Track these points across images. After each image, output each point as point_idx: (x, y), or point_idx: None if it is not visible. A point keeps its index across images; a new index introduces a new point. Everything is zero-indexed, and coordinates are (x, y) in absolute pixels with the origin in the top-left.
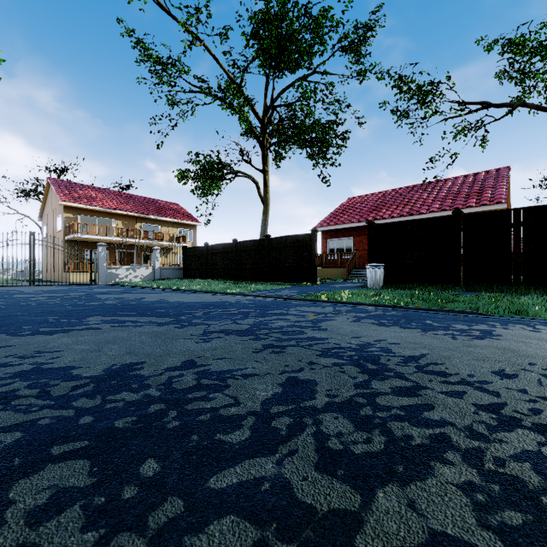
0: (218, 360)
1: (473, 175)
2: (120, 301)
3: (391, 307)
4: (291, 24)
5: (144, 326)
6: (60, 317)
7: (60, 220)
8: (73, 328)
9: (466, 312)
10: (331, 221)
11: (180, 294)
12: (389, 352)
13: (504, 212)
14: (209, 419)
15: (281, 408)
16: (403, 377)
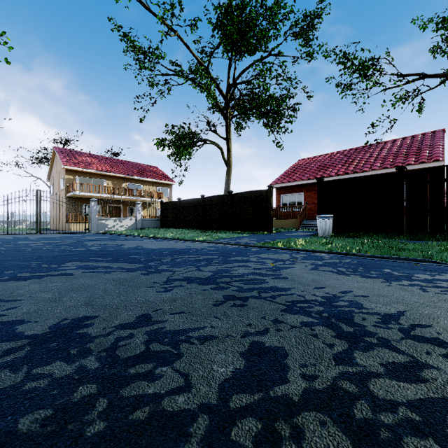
0: (175, 315)
1: (411, 137)
2: (102, 247)
3: (343, 254)
4: (250, 12)
5: (113, 272)
6: (43, 262)
7: (63, 181)
8: (48, 274)
9: (419, 260)
10: (284, 179)
11: (155, 241)
12: (360, 308)
13: (446, 167)
14: (146, 418)
15: (244, 400)
16: (391, 346)
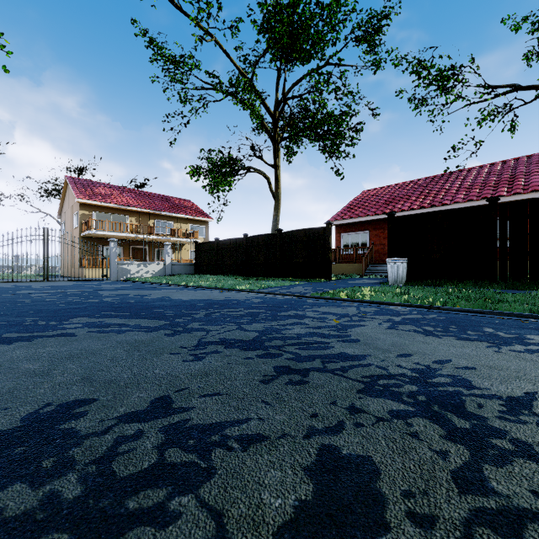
0: (206, 397)
1: (501, 163)
2: (120, 298)
3: (425, 307)
4: (304, 11)
5: (128, 331)
6: (41, 318)
7: (76, 217)
8: (42, 334)
9: (526, 315)
10: (345, 215)
11: (187, 290)
12: (470, 387)
13: None
14: None
15: None
16: (537, 455)
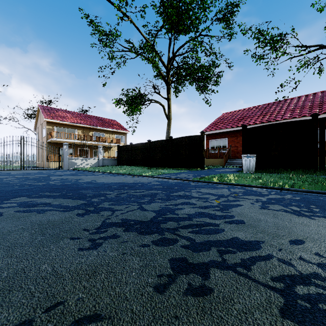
0: None
1: (313, 94)
2: (62, 181)
3: (277, 189)
4: None
5: (48, 211)
6: None
7: (44, 130)
8: None
9: None
10: (212, 128)
11: (109, 176)
12: None
13: None
14: None
15: None
16: None
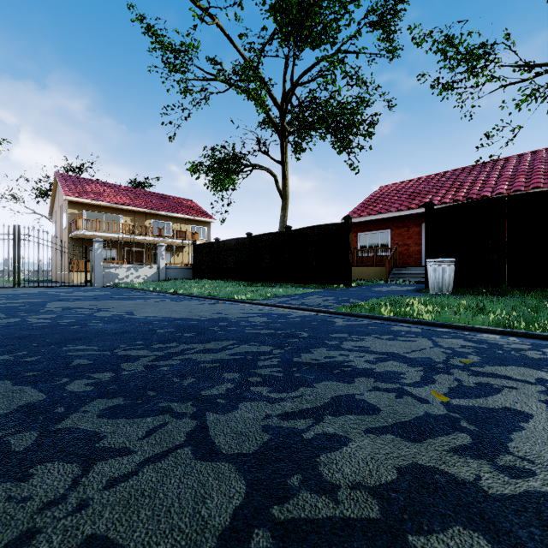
0: None
1: (546, 150)
2: (58, 315)
3: (545, 338)
4: None
5: None
6: None
7: (65, 217)
8: None
9: None
10: (362, 212)
11: (168, 301)
12: None
13: None
14: None
15: None
16: None
